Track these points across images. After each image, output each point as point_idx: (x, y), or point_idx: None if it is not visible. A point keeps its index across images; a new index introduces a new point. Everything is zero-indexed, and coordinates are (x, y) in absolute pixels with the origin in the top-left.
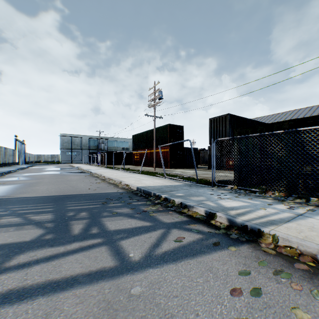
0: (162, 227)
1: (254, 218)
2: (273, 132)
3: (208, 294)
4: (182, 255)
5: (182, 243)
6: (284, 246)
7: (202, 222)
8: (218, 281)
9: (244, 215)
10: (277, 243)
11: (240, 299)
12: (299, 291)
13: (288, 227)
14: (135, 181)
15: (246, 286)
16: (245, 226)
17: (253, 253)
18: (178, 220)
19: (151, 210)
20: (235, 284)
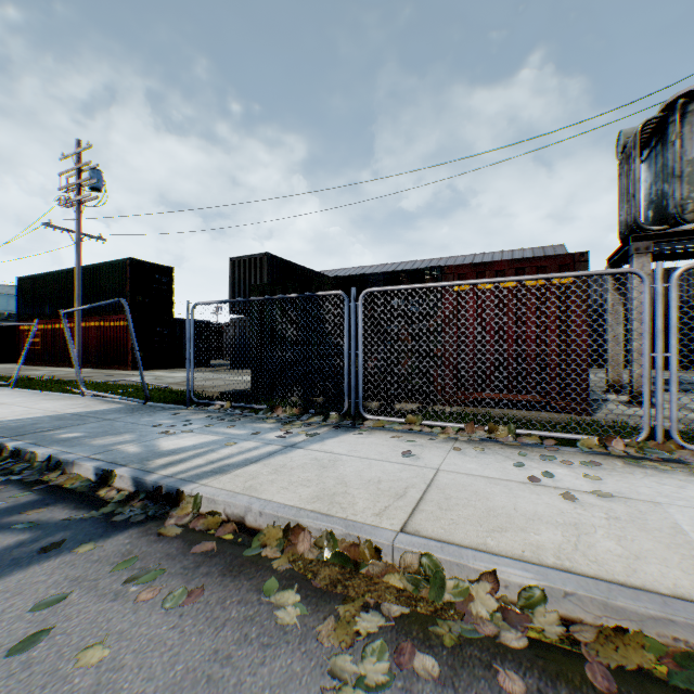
0: None
1: (197, 466)
2: (285, 296)
3: None
4: None
5: None
6: (208, 513)
7: (76, 497)
8: None
9: (180, 464)
10: (202, 511)
11: None
12: (146, 602)
13: (241, 474)
14: None
15: (18, 635)
16: (160, 488)
17: (130, 545)
18: (3, 505)
19: None
20: None
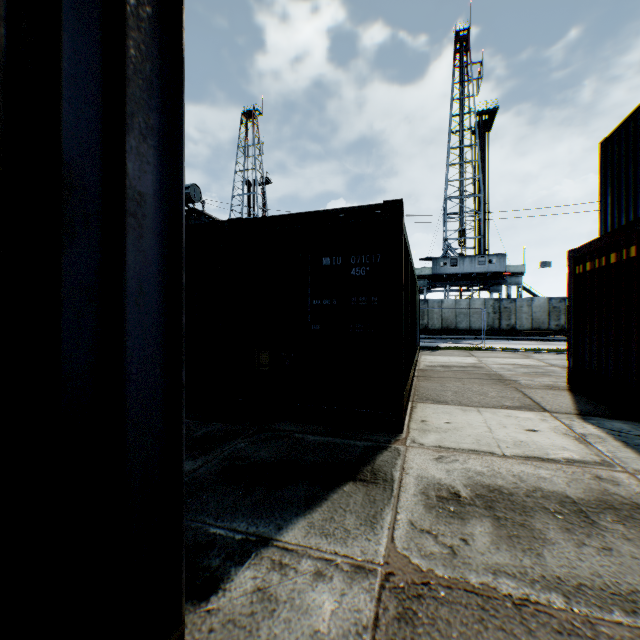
0: None
1: None
2: None
3: None
4: None
5: None
6: None
7: None
8: None
9: None
10: None
11: None
12: None
13: None
14: None
15: None
16: None
17: None
18: None
19: None
20: None
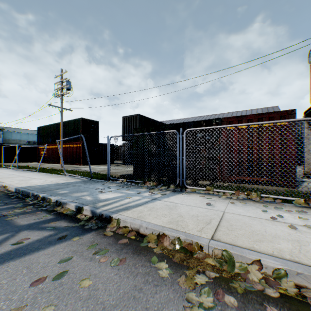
0: (11, 231)
1: (116, 206)
2: (150, 133)
3: (1, 294)
4: (6, 259)
5: (20, 245)
6: (123, 227)
7: (68, 217)
8: (27, 276)
9: (109, 205)
10: (120, 226)
11: (37, 287)
12: (103, 263)
13: (135, 210)
14: (21, 181)
15: (55, 272)
16: (102, 215)
17: (93, 238)
18: (41, 219)
19: (14, 213)
20: (45, 273)
